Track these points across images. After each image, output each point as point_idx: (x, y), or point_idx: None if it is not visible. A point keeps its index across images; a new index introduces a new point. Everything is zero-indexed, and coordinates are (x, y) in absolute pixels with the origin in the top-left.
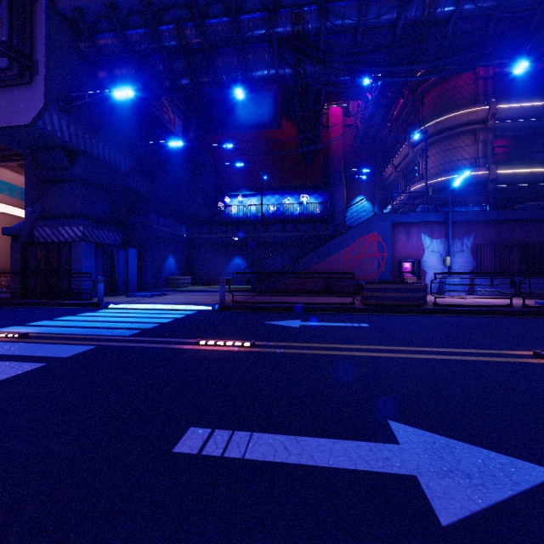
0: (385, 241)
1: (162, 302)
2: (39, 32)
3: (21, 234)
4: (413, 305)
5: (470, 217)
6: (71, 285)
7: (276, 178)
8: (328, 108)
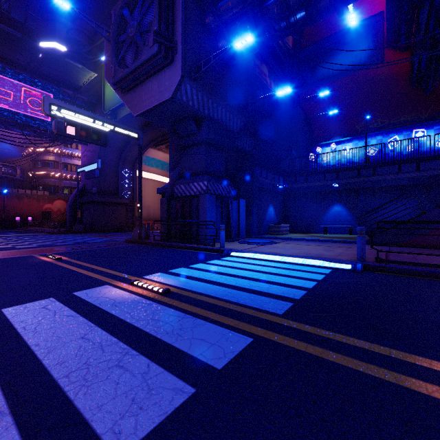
0: None
1: (280, 252)
2: (178, 16)
3: (167, 191)
4: None
5: None
6: (199, 231)
7: (377, 118)
8: None
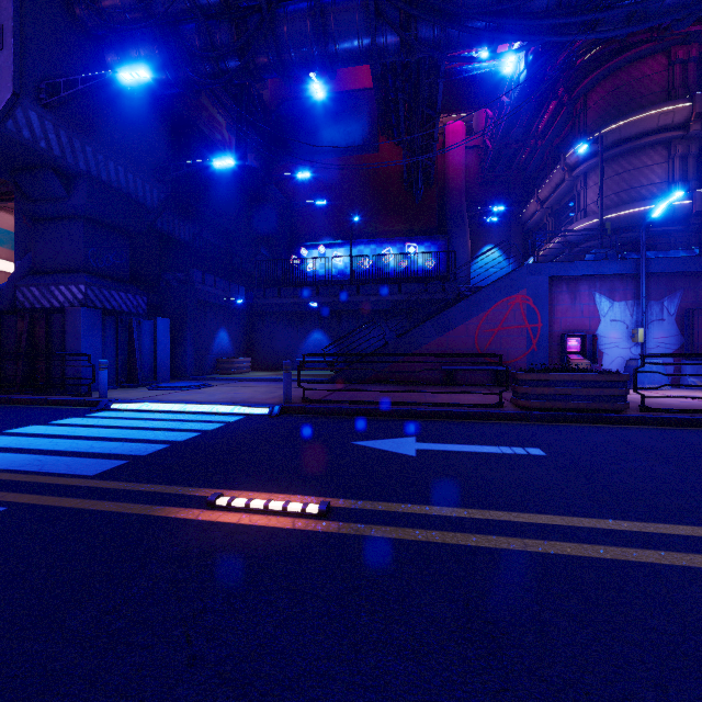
0: (538, 306)
1: (195, 399)
2: None
3: (3, 297)
4: (605, 409)
5: (675, 266)
6: (65, 372)
7: (372, 222)
8: (442, 128)
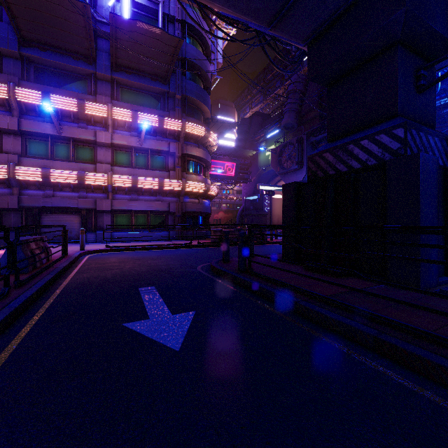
0: None
1: None
2: (304, 153)
3: None
4: None
5: None
6: None
7: None
8: None
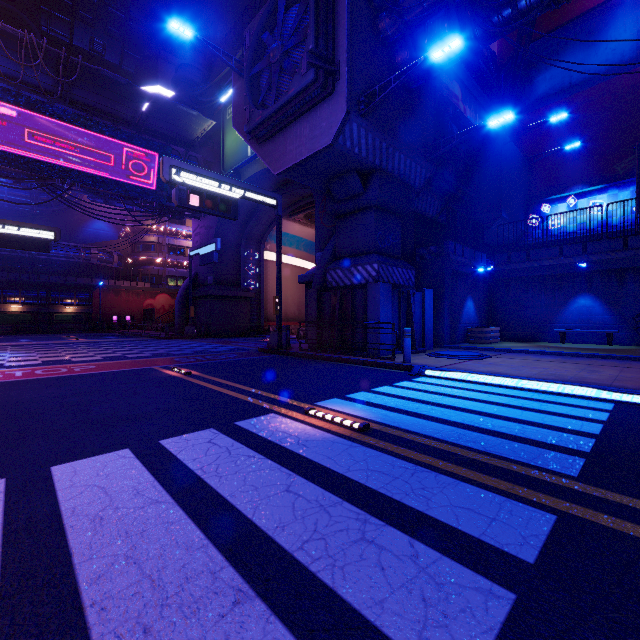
0: None
1: (508, 372)
2: (341, 25)
3: (314, 280)
4: None
5: None
6: (367, 337)
7: None
8: None
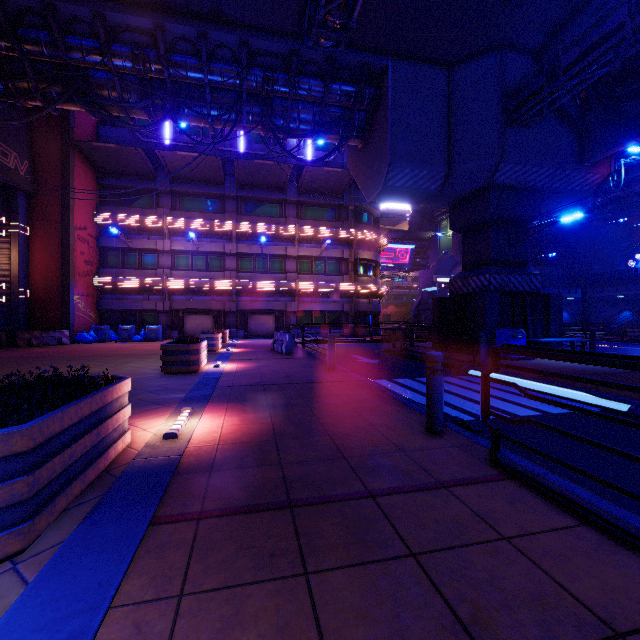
0: None
1: None
2: None
3: None
4: None
5: None
6: None
7: None
8: None
